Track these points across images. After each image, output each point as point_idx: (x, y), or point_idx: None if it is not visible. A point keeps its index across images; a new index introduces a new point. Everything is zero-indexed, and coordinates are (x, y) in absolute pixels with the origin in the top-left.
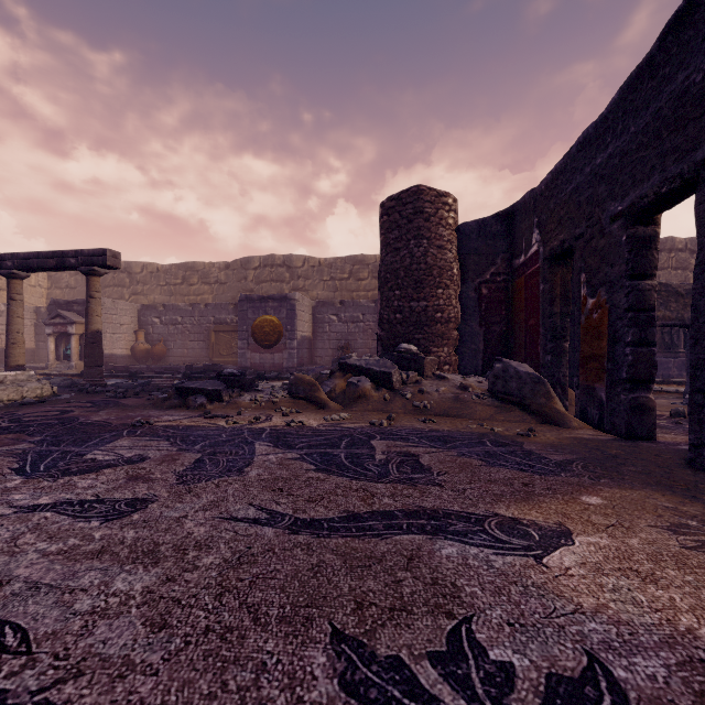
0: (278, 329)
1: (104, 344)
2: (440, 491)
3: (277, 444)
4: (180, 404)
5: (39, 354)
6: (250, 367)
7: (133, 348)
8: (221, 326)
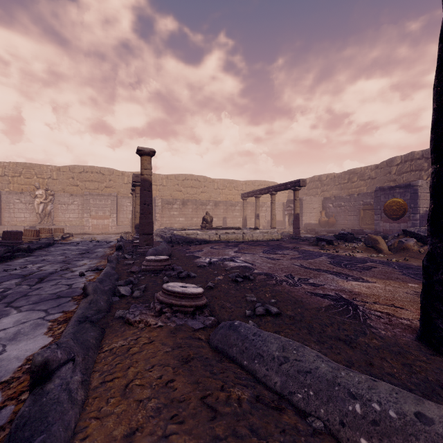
0: (402, 207)
1: (306, 218)
2: (356, 272)
3: (329, 257)
4: (316, 244)
5: (283, 222)
6: (382, 232)
7: (319, 220)
8: (367, 206)
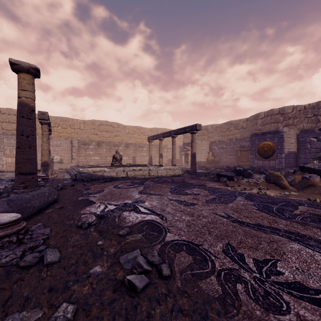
0: (272, 148)
1: (198, 157)
2: (317, 231)
3: (246, 198)
4: (217, 180)
5: (180, 161)
6: (256, 167)
7: (207, 159)
8: (243, 148)
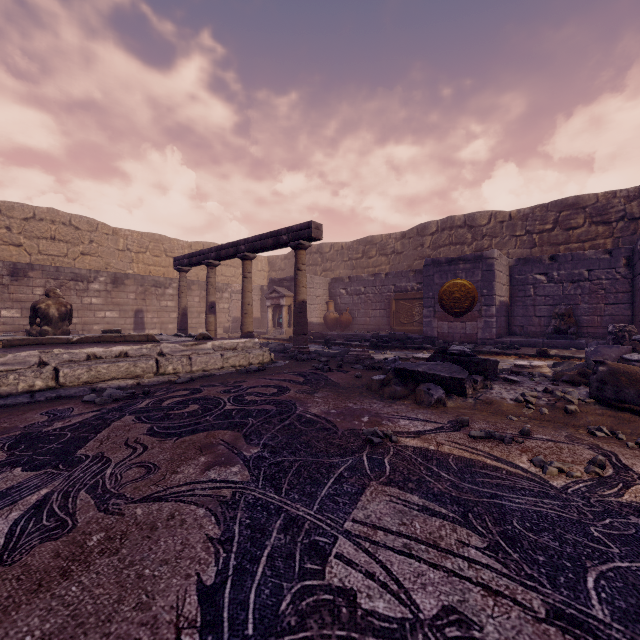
0: (470, 294)
1: None
2: None
3: None
4: (403, 394)
5: (262, 321)
6: (436, 337)
7: (325, 317)
8: (402, 294)
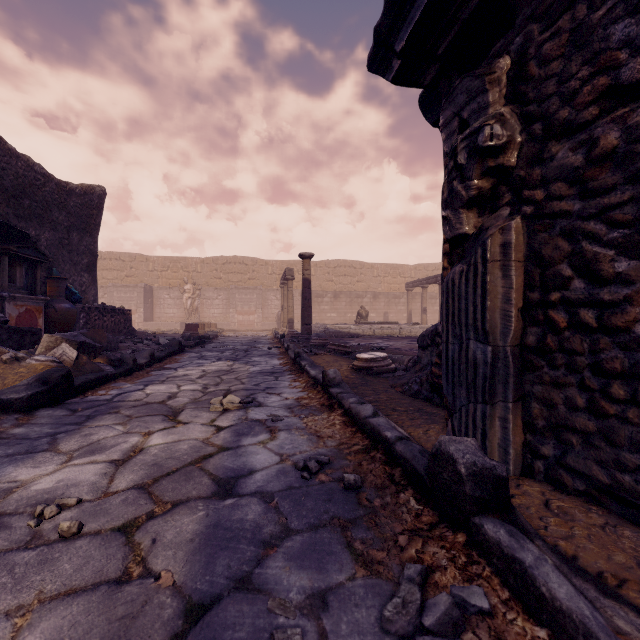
0: None
1: None
2: None
3: None
4: None
5: None
6: None
7: None
8: None
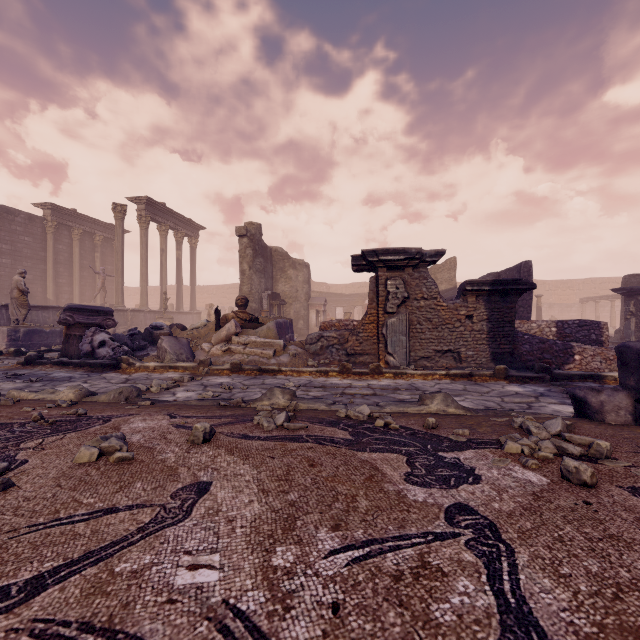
0: None
1: None
2: None
3: None
4: None
5: None
6: None
7: None
8: None
